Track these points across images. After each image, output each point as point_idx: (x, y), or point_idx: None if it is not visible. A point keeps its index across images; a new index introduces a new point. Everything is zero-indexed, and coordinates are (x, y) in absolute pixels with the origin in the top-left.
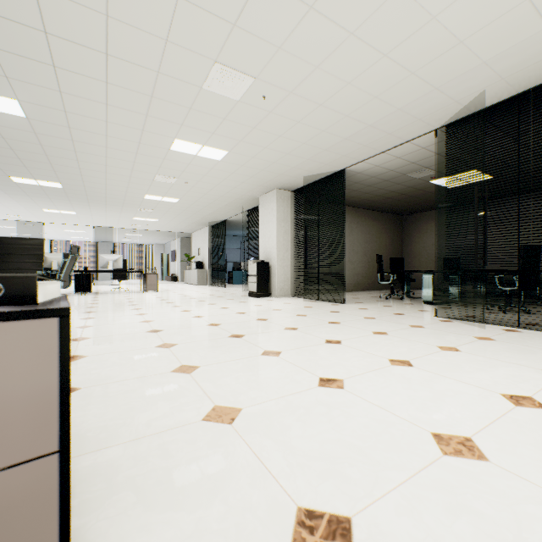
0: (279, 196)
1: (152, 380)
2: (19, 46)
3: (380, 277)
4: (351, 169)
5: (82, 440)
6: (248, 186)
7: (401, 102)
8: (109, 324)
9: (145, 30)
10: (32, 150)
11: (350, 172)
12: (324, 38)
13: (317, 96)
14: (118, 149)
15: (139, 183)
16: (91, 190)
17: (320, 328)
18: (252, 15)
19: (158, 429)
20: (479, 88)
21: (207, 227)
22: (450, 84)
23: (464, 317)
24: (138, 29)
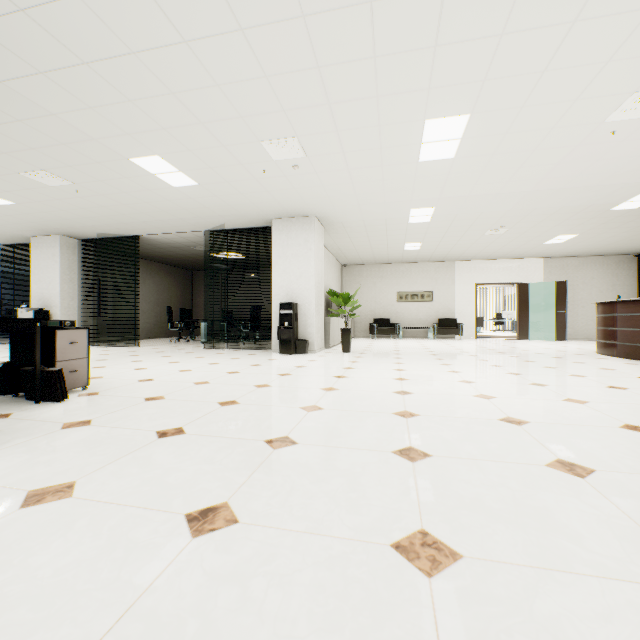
0: (64, 242)
1: None
2: None
3: (171, 325)
4: (145, 236)
5: None
6: (22, 227)
7: (181, 217)
8: None
9: None
10: None
11: (144, 238)
12: (133, 186)
13: (123, 201)
14: None
15: None
16: None
17: (125, 358)
18: (86, 168)
19: None
20: (222, 222)
21: None
22: (207, 217)
23: (221, 347)
24: None
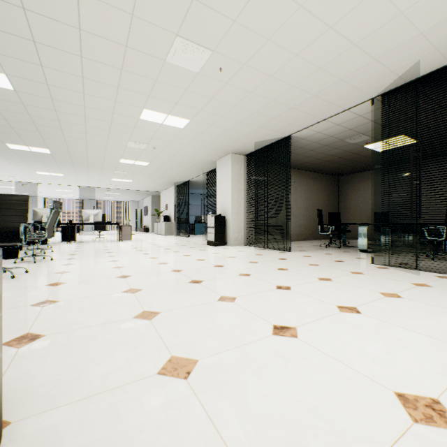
0: (234, 159)
1: (114, 327)
2: (1, 22)
3: (321, 228)
4: (295, 136)
5: (32, 398)
6: (207, 151)
7: (343, 73)
8: (85, 270)
9: (112, 5)
10: (22, 120)
11: (295, 138)
12: (275, 11)
13: (267, 68)
14: (95, 118)
15: (114, 149)
16: (74, 155)
17: (270, 274)
18: None
19: (112, 385)
20: (414, 58)
21: (173, 186)
22: (388, 55)
23: (397, 264)
24: (106, 4)
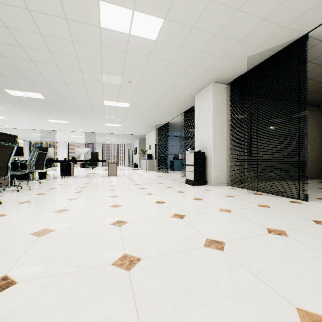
0: (215, 88)
1: None
2: None
3: None
4: (314, 34)
5: None
6: (185, 81)
7: None
8: None
9: None
10: None
11: (310, 40)
12: None
13: None
14: (53, 36)
15: (93, 87)
16: (64, 99)
17: None
18: None
19: None
20: None
21: (155, 129)
22: None
23: None
24: None
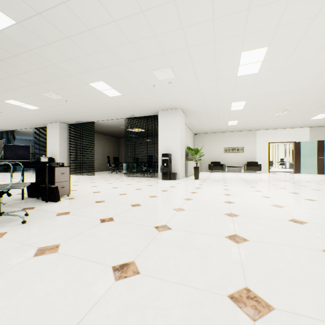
0: (61, 126)
1: None
2: None
3: (109, 165)
4: (97, 122)
5: None
6: (43, 119)
7: (113, 111)
8: None
9: (27, 81)
10: None
11: (96, 122)
12: (91, 97)
13: (86, 105)
14: None
15: None
16: None
17: (88, 181)
18: (70, 89)
19: None
20: (133, 113)
21: None
22: (126, 111)
23: (133, 176)
24: (24, 80)
